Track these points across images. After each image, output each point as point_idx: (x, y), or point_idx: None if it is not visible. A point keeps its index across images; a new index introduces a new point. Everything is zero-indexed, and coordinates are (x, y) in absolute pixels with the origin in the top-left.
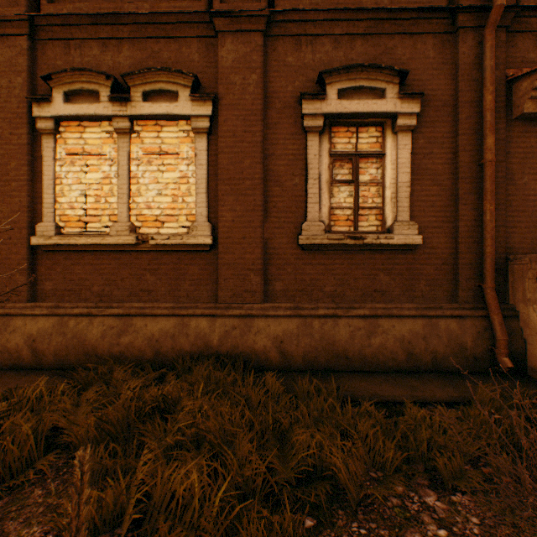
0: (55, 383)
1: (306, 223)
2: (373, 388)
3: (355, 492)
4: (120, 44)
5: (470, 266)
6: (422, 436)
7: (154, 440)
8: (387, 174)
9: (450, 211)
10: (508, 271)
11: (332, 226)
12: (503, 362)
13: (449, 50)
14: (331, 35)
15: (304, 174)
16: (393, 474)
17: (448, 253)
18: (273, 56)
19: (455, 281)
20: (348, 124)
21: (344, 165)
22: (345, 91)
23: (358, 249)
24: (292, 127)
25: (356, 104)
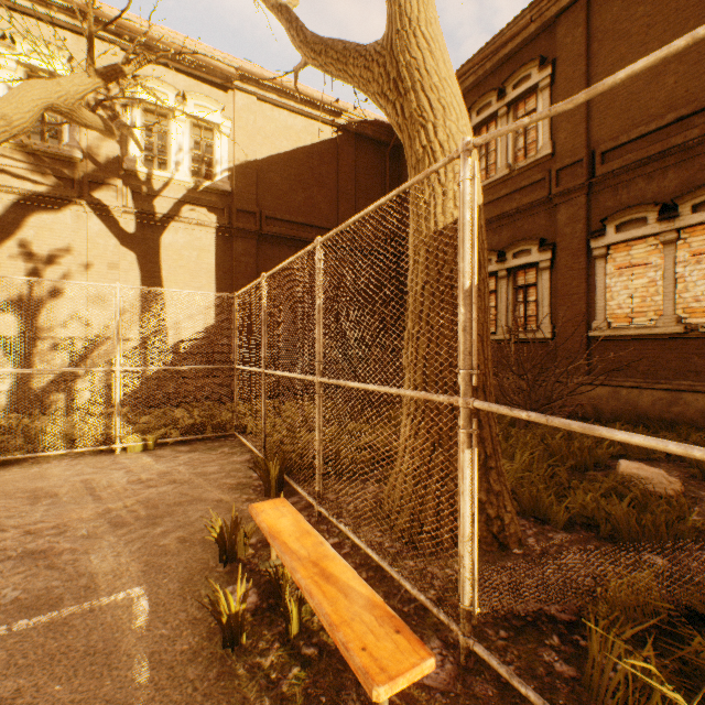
0: None
1: None
2: None
3: None
4: (664, 171)
5: None
6: None
7: None
8: None
9: None
10: None
11: None
12: None
13: None
14: None
15: None
16: None
17: None
18: None
19: None
20: None
21: None
22: None
23: None
24: None
25: None
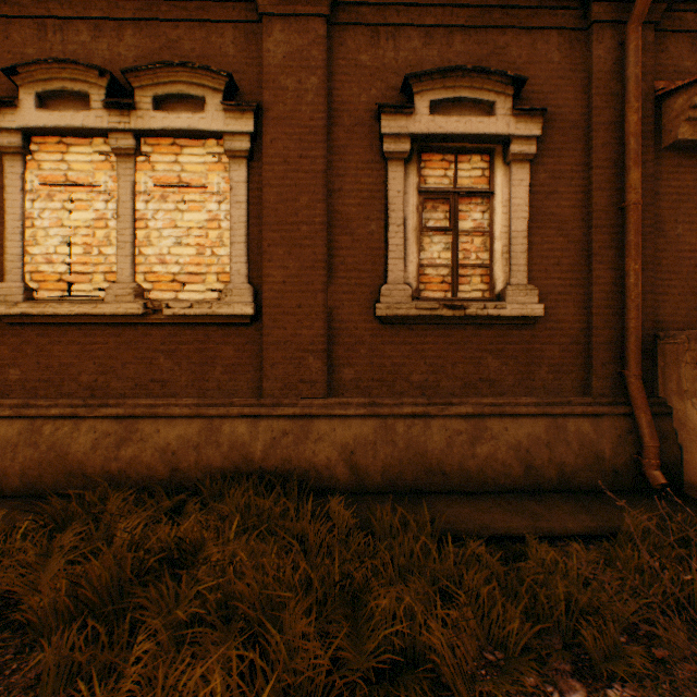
0: (20, 519)
1: (386, 286)
2: (481, 516)
3: (466, 690)
4: (121, 27)
5: (607, 346)
6: (558, 594)
7: (160, 612)
8: (496, 220)
9: (581, 271)
10: (656, 353)
11: (422, 290)
12: (653, 477)
13: (579, 53)
14: (421, 26)
15: (384, 219)
16: (519, 656)
17: (578, 329)
18: (340, 53)
19: (587, 366)
20: (444, 150)
21: (438, 207)
22: (440, 103)
23: (458, 323)
24: (367, 153)
25: (455, 122)
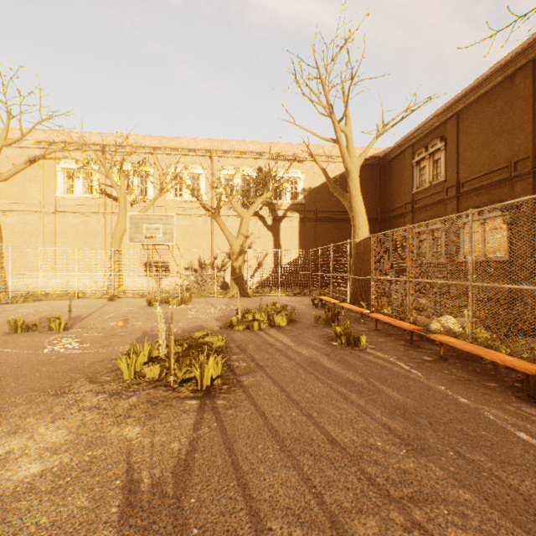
0: None
1: None
2: None
3: None
4: (481, 194)
5: None
6: None
7: None
8: None
9: None
10: None
11: None
12: None
13: None
14: None
15: None
16: None
17: None
18: None
19: None
20: None
21: None
22: None
23: None
24: None
25: None
